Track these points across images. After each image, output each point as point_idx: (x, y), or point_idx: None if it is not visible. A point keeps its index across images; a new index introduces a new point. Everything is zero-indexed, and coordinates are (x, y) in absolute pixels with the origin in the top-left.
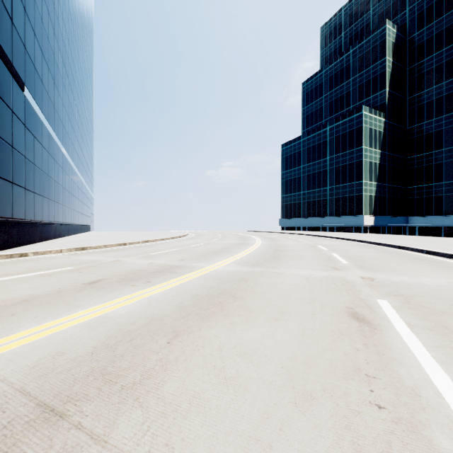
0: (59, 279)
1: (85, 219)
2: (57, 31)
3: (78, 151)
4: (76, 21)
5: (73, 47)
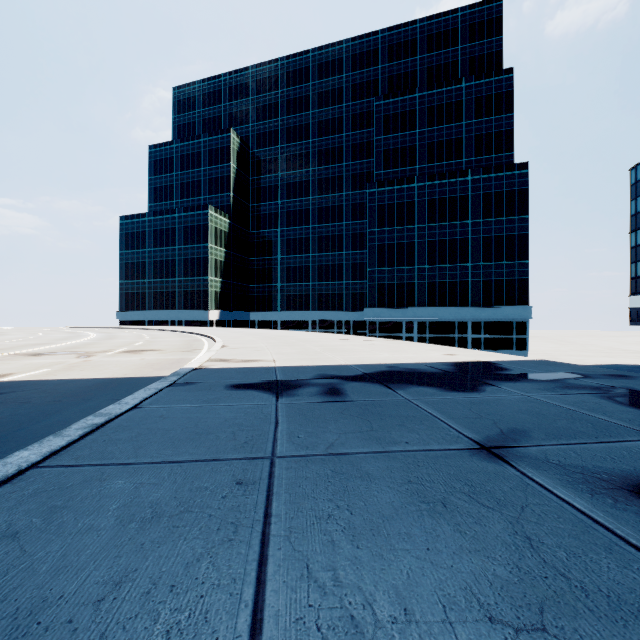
0: None
1: None
2: None
3: None
4: None
5: None
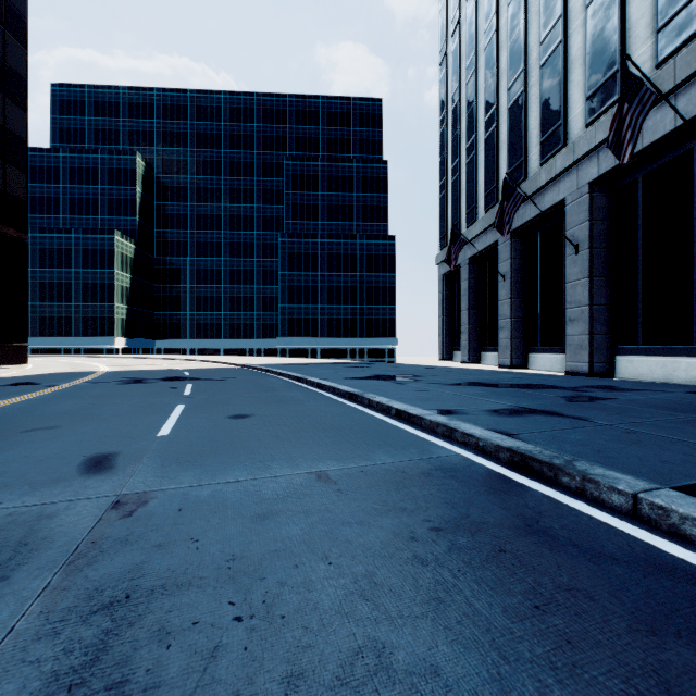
0: (52, 365)
1: None
2: None
3: None
4: None
5: None
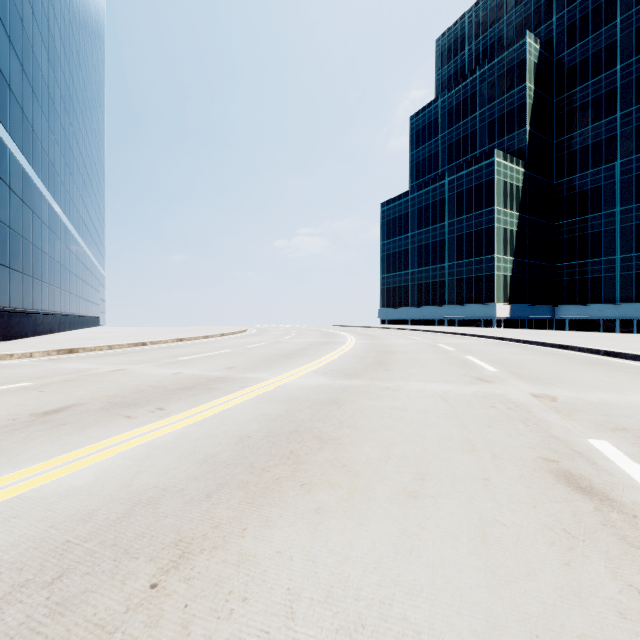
0: None
1: (90, 308)
2: (39, 12)
3: (78, 203)
4: (75, 6)
5: (68, 43)
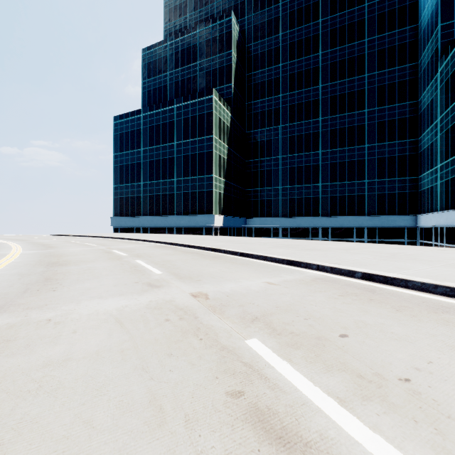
0: None
1: None
2: None
3: None
4: None
5: None
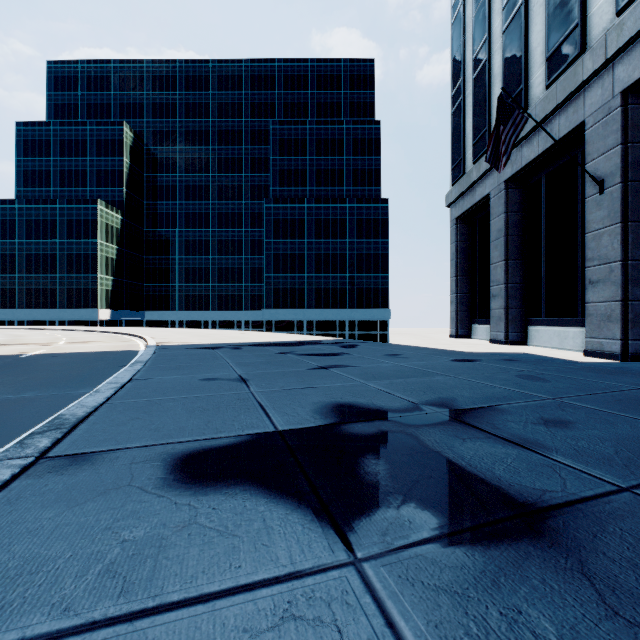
0: None
1: None
2: None
3: None
4: None
5: None
